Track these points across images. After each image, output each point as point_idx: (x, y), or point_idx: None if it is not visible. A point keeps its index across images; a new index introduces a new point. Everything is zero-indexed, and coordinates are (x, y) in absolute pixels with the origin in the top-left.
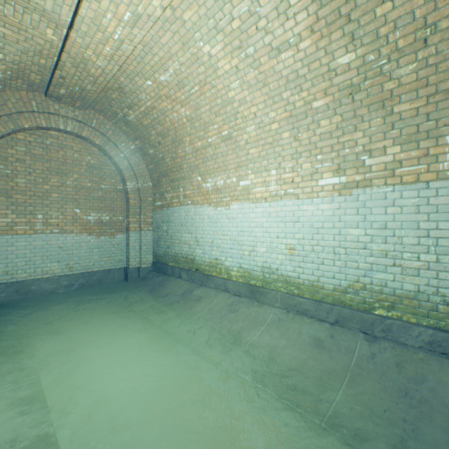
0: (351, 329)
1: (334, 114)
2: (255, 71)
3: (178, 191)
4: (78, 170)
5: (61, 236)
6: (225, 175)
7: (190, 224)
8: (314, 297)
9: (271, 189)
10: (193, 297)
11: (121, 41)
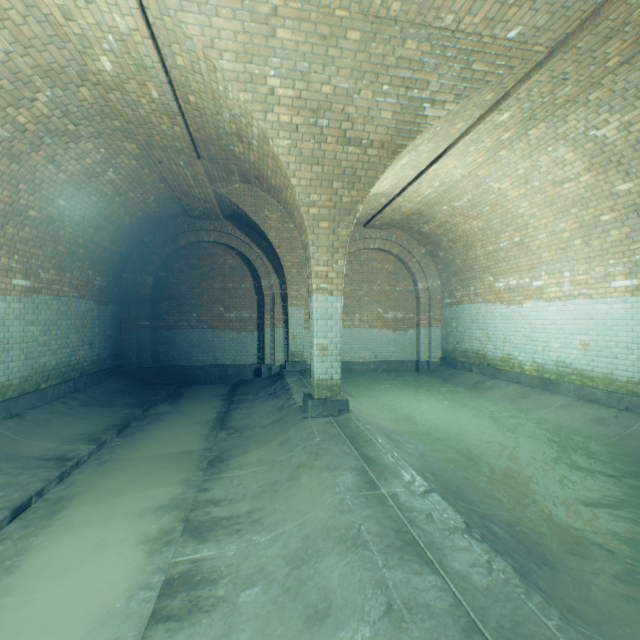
0: (637, 414)
1: (622, 226)
2: (541, 196)
3: (468, 290)
4: (380, 277)
5: (369, 330)
6: (517, 275)
7: (480, 321)
8: (607, 388)
9: (564, 290)
10: (484, 386)
11: (428, 194)
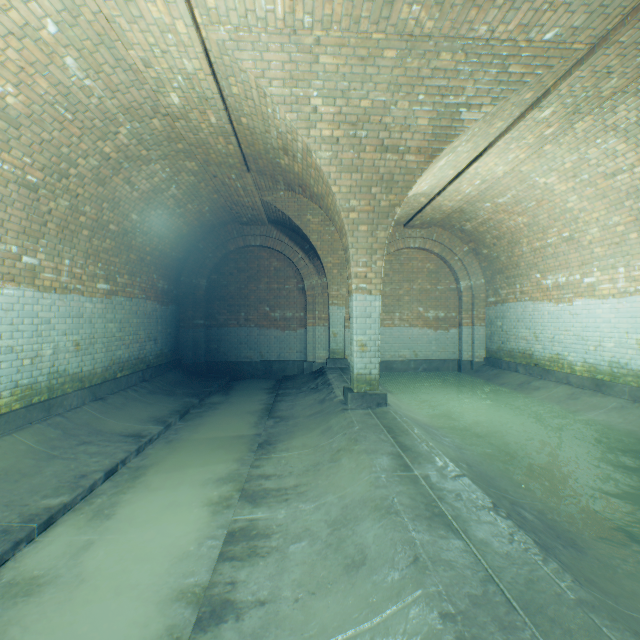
0: None
1: None
2: (591, 189)
3: (513, 288)
4: (420, 276)
5: (409, 329)
6: (566, 272)
7: (527, 320)
8: None
9: (619, 286)
10: (530, 387)
11: (469, 192)
